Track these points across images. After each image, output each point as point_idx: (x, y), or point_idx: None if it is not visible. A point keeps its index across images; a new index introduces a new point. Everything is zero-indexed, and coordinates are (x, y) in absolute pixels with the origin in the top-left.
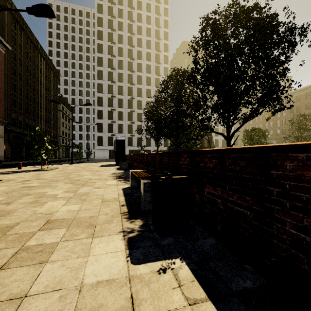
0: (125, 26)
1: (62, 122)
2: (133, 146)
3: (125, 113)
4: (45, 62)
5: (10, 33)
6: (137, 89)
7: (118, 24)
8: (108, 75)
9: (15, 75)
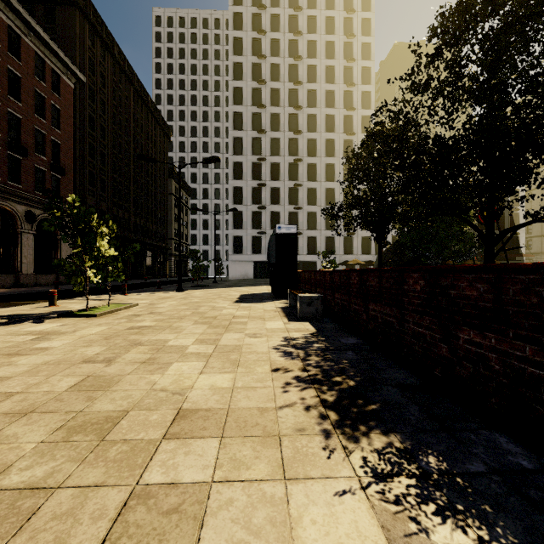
0: (284, 22)
1: (176, 214)
2: (299, 254)
3: (283, 190)
4: (147, 109)
5: (84, 53)
6: (307, 141)
7: (270, 20)
8: (252, 119)
9: (93, 128)
